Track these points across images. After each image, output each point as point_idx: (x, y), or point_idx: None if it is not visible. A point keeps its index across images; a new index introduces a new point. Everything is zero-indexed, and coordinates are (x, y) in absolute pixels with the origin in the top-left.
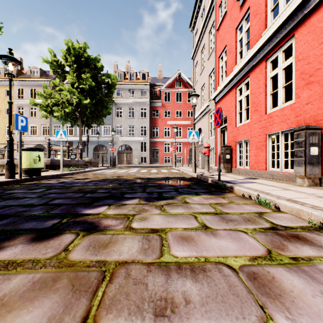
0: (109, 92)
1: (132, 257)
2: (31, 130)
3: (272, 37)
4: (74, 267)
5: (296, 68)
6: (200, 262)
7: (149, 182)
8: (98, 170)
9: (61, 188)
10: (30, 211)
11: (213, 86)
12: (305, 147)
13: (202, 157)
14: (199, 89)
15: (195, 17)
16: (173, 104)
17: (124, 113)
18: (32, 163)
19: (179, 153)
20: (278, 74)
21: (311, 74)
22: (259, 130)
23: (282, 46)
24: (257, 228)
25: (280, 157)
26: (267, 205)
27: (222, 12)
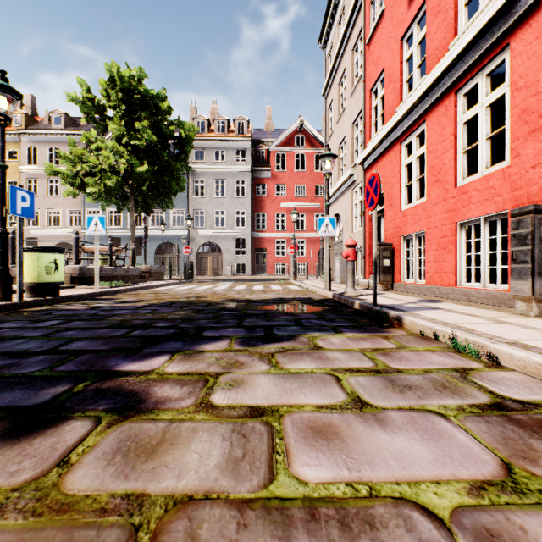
0: (181, 153)
1: (207, 484)
2: (50, 219)
3: (467, 49)
4: (70, 513)
5: (513, 103)
6: (358, 497)
7: (249, 307)
8: (162, 286)
9: (90, 319)
10: (17, 367)
11: (359, 141)
12: (532, 244)
13: (340, 264)
14: (335, 147)
15: (328, 24)
16: (291, 174)
17: (208, 190)
18: (43, 273)
19: (301, 257)
20: (479, 116)
21: (541, 113)
22: (443, 216)
23: (486, 66)
24: (466, 405)
25: (483, 263)
26: (471, 353)
27: (376, 12)
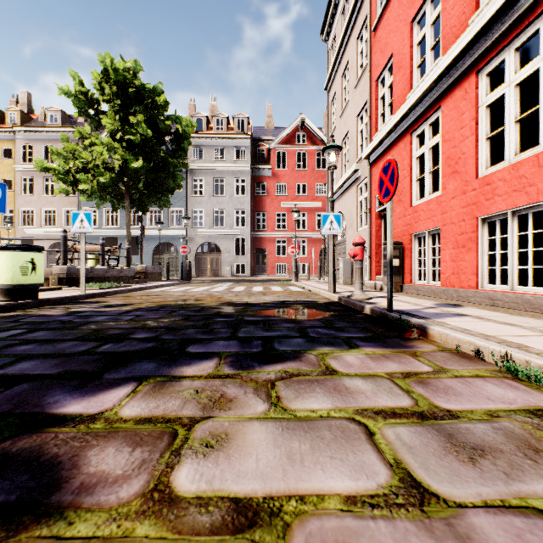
0: (178, 149)
1: None
2: (46, 218)
3: (493, 21)
4: None
5: None
6: None
7: (246, 313)
8: (157, 288)
9: (59, 328)
10: None
11: (364, 135)
12: None
13: (344, 264)
14: (338, 143)
15: (330, 15)
16: (292, 173)
17: (207, 188)
18: (18, 274)
19: (302, 257)
20: (506, 97)
21: None
22: (461, 210)
23: (514, 39)
24: None
25: (510, 263)
26: (539, 382)
27: None
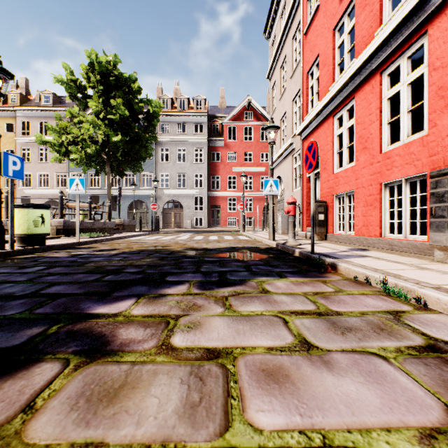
0: (149, 125)
1: (164, 432)
2: (41, 181)
3: (391, 36)
4: None
5: (431, 81)
6: (312, 447)
7: (205, 255)
8: (133, 237)
9: (69, 265)
10: (0, 309)
11: (298, 116)
12: None
13: (282, 218)
14: (277, 121)
15: (271, 18)
16: (241, 144)
17: (172, 156)
18: (31, 226)
19: (249, 212)
20: (401, 93)
21: None
22: (369, 177)
23: (407, 50)
24: (403, 347)
25: (404, 218)
26: (401, 296)
27: (312, 7)
